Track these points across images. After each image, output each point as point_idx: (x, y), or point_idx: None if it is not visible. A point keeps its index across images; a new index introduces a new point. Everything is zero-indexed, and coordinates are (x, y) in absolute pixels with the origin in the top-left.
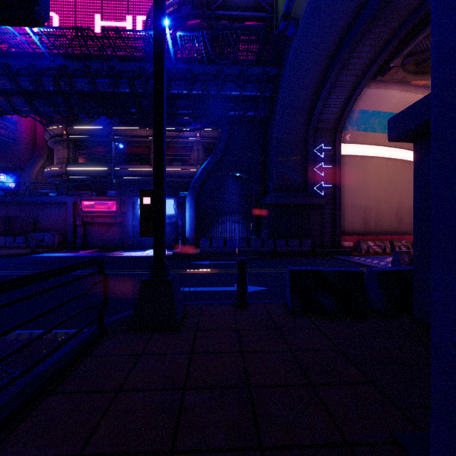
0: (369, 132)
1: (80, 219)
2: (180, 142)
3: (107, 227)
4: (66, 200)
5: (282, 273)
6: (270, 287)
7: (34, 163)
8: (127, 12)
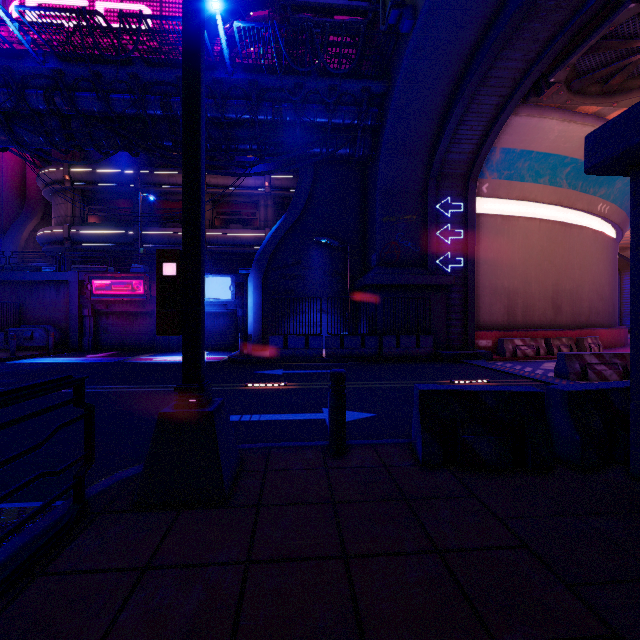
0: (515, 182)
1: (90, 307)
2: (241, 194)
3: (131, 319)
4: (68, 278)
5: (395, 389)
6: (379, 413)
7: (23, 224)
8: (162, 1)
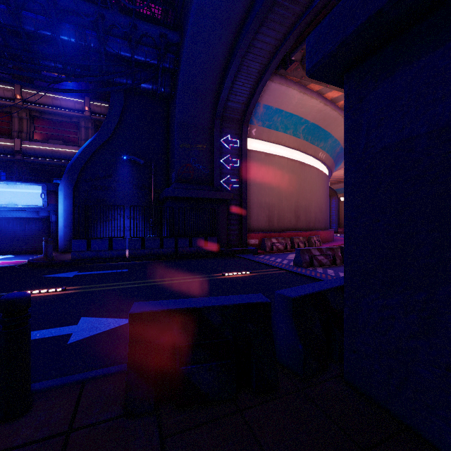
0: (273, 130)
1: None
2: (61, 114)
3: None
4: None
5: (172, 286)
6: None
7: None
8: None
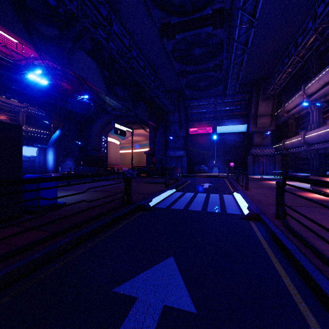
0: (112, 135)
1: None
2: (10, 106)
3: None
4: None
5: None
6: None
7: None
8: None
